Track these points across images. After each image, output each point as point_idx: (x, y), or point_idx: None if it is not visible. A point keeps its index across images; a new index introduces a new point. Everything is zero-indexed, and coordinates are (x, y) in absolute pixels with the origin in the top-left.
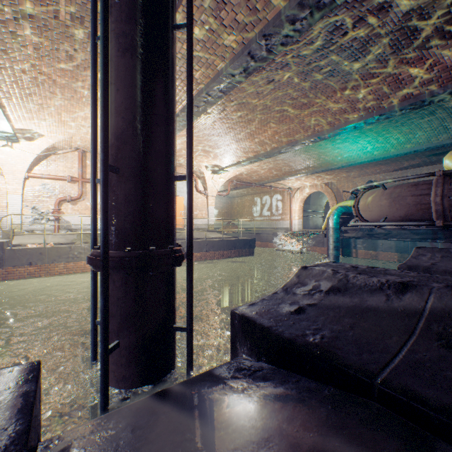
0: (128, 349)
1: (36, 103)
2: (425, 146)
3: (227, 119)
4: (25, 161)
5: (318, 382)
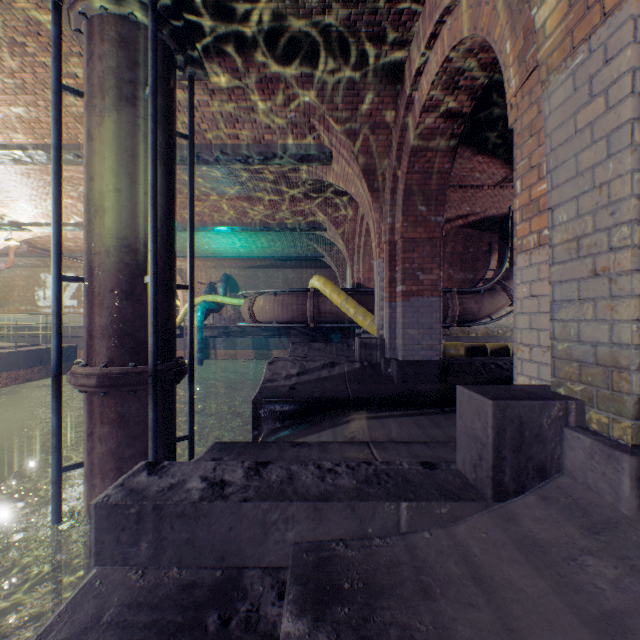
0: None
1: None
2: (281, 255)
3: None
4: None
5: (326, 412)
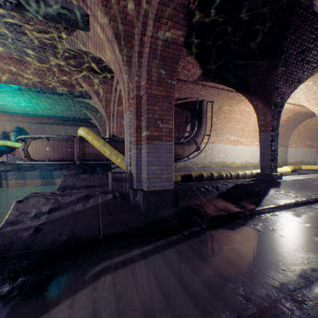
0: None
1: None
2: (60, 115)
3: None
4: None
5: (73, 257)
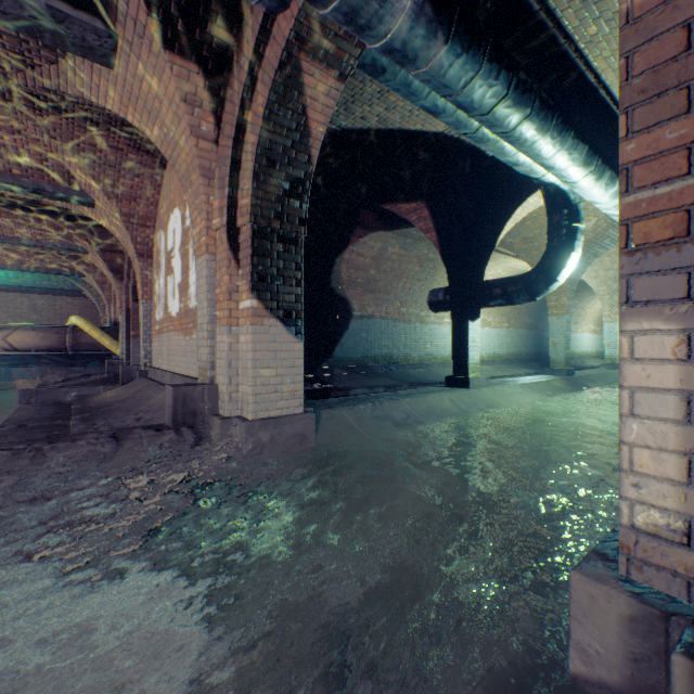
0: None
1: None
2: (32, 285)
3: None
4: None
5: None
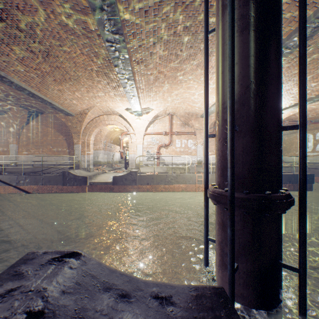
0: (245, 273)
1: (153, 91)
2: None
3: (295, 65)
4: (144, 125)
5: None
